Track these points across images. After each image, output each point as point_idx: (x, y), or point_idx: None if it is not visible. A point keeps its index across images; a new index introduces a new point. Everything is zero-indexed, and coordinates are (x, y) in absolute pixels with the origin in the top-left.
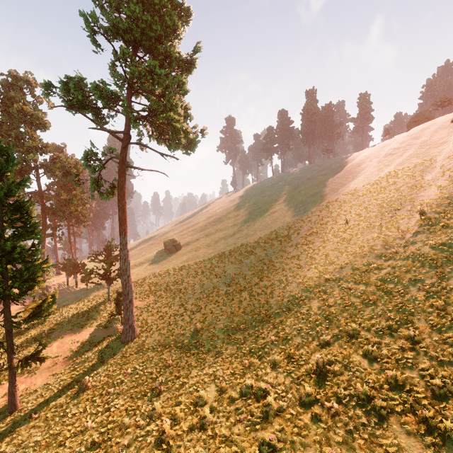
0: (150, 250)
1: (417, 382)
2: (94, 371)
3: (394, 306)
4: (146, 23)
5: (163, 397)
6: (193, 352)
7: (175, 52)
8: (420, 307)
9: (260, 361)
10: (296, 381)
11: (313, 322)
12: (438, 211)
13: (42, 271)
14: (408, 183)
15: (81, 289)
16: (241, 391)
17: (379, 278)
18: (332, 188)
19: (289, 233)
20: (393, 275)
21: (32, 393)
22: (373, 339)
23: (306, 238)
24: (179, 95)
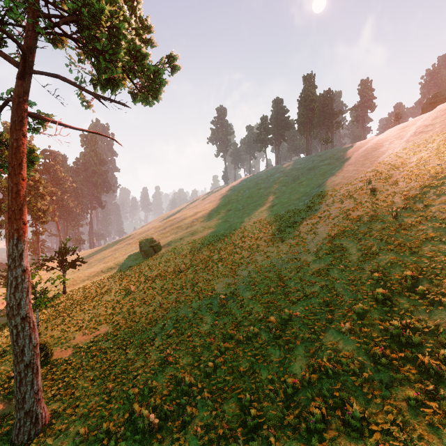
0: (125, 252)
1: None
2: None
3: None
4: None
5: None
6: None
7: None
8: None
9: None
10: None
11: None
12: None
13: None
14: None
15: None
16: None
17: None
18: (344, 176)
19: (300, 232)
20: None
21: None
22: None
23: (332, 240)
24: None
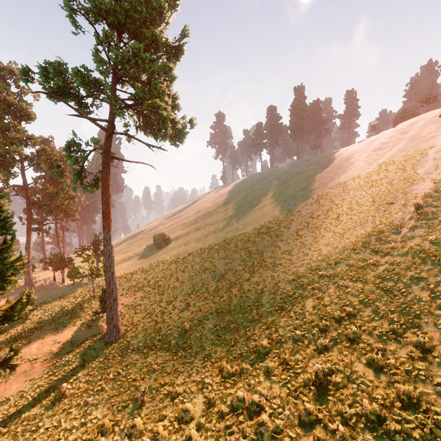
0: (139, 245)
1: (434, 400)
2: (74, 376)
3: (396, 306)
4: (130, 5)
5: (145, 409)
6: (180, 354)
7: (161, 37)
8: (427, 309)
9: (252, 367)
10: (293, 393)
11: (308, 323)
12: (435, 204)
13: (15, 269)
14: (400, 177)
15: (68, 285)
16: (231, 404)
17: (376, 275)
18: (321, 182)
19: (279, 227)
20: (392, 272)
21: (5, 402)
22: (377, 345)
23: (297, 232)
24: (166, 81)
